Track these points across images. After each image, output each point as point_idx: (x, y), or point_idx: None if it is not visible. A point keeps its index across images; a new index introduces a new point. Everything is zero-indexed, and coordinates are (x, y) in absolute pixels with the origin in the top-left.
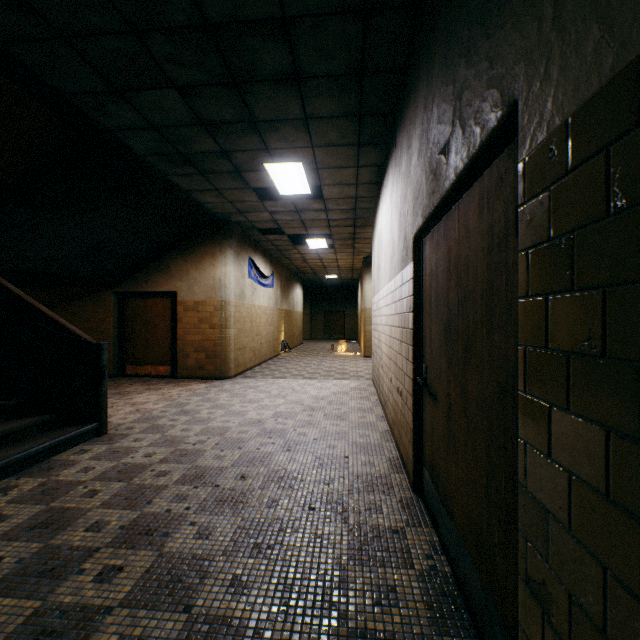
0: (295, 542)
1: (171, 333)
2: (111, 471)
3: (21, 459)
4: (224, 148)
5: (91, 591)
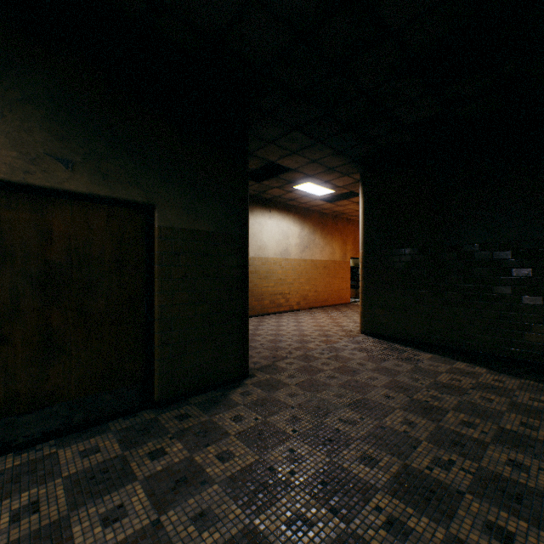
0: (34, 525)
1: None
2: None
3: None
4: None
5: None
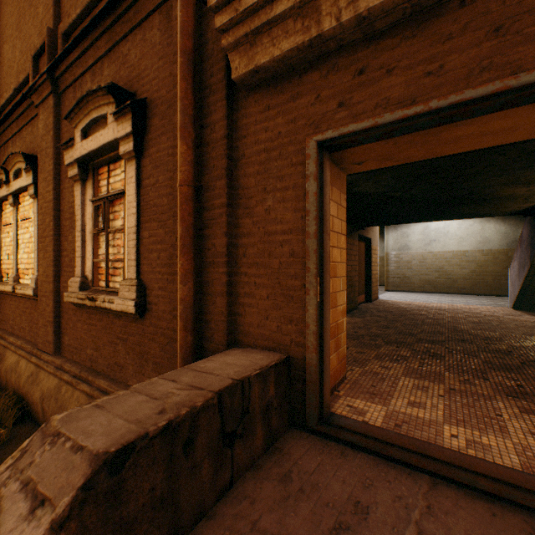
0: None
1: (364, 269)
2: None
3: None
4: None
5: None
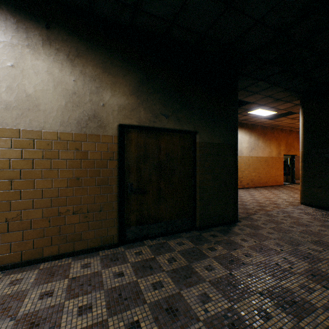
0: (178, 265)
1: None
2: None
3: None
4: None
5: (271, 309)
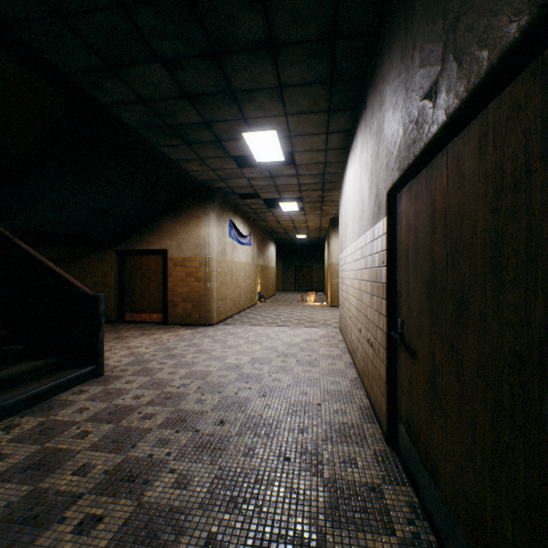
0: (271, 497)
1: (162, 285)
2: (103, 412)
3: (25, 399)
4: (206, 119)
5: (69, 544)
